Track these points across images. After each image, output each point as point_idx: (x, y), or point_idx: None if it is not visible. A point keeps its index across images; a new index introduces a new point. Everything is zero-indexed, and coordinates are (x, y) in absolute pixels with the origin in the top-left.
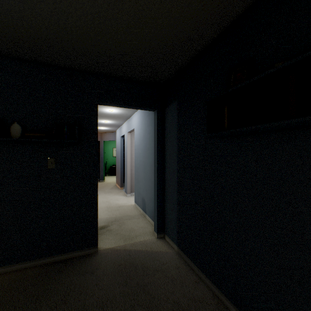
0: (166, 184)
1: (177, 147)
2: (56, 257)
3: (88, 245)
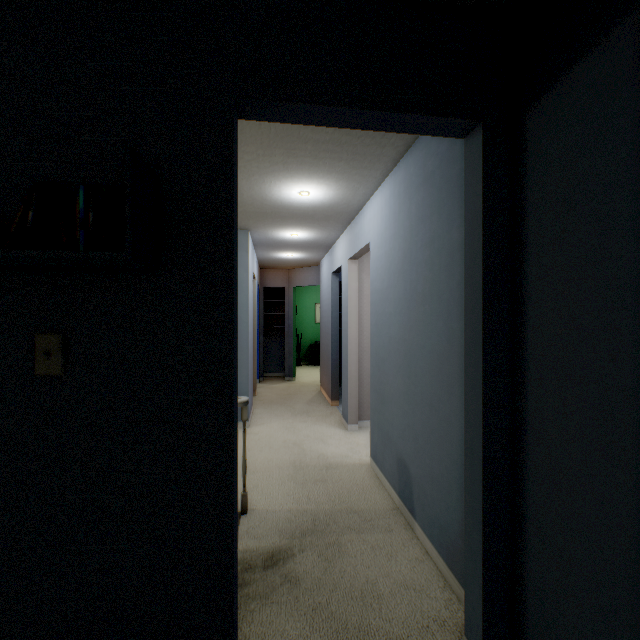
0: (533, 457)
1: None
2: None
3: None
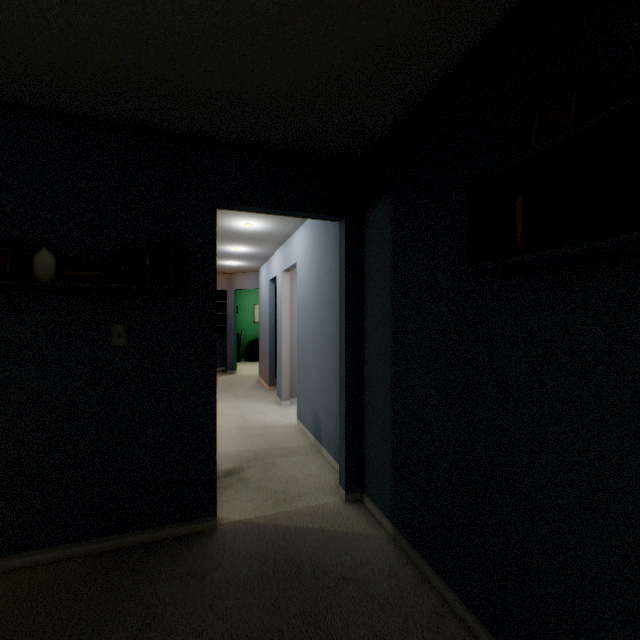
0: (366, 383)
1: (391, 300)
2: (128, 537)
3: (197, 513)
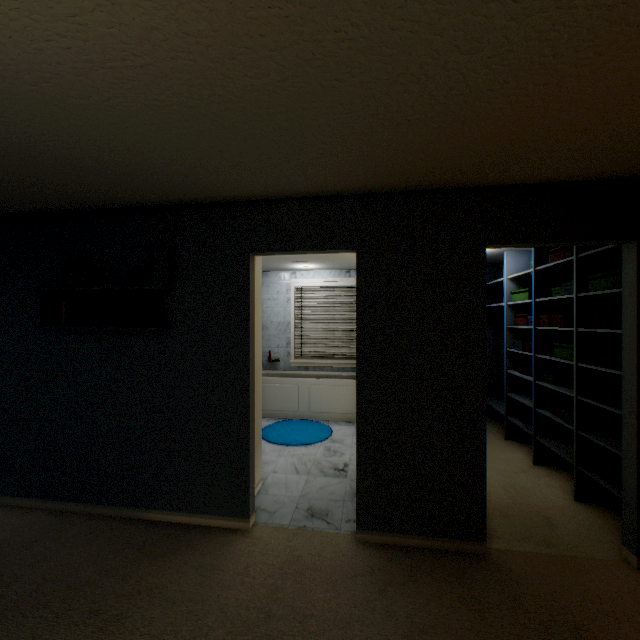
0: None
1: None
2: None
3: None
